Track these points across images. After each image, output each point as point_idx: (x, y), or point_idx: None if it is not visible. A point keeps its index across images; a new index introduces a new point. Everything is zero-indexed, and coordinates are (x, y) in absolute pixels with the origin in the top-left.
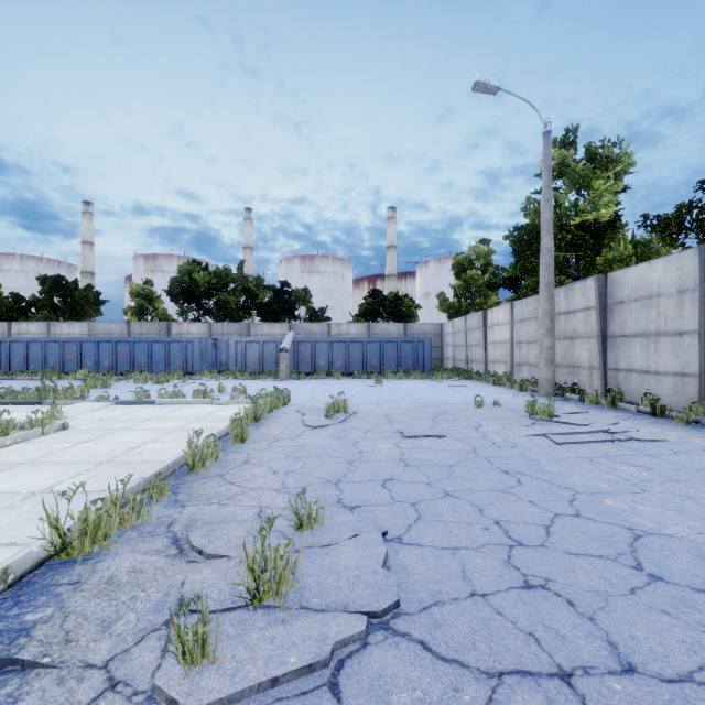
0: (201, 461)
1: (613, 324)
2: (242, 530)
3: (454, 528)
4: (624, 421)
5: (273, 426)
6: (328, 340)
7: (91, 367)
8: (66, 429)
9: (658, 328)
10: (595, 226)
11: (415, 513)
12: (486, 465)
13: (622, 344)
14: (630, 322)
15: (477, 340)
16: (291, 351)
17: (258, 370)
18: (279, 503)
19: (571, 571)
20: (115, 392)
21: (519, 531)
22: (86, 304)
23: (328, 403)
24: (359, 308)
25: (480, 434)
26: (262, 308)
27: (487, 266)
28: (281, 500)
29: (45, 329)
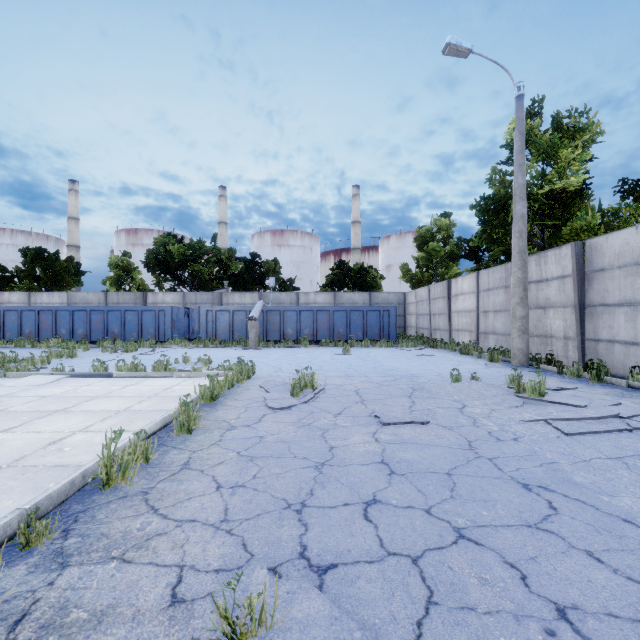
0: (120, 471)
1: (591, 292)
2: None
3: (496, 632)
4: (621, 399)
5: (231, 407)
6: (296, 309)
7: (66, 335)
8: None
9: None
10: (561, 196)
11: (423, 587)
12: (494, 472)
13: (603, 313)
14: (613, 290)
15: (441, 309)
16: (260, 320)
17: (228, 338)
18: (211, 560)
19: None
20: (78, 362)
21: None
22: (67, 275)
23: (294, 379)
24: (326, 279)
25: (469, 419)
26: (234, 279)
27: (448, 238)
28: (215, 551)
29: (26, 299)
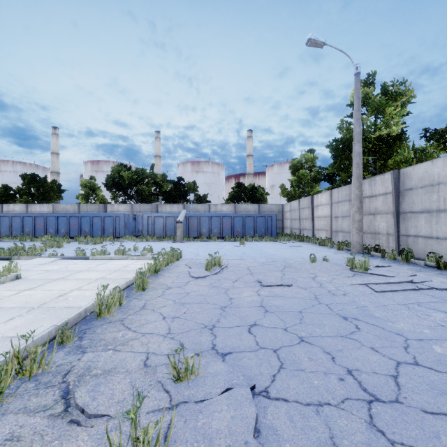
0: (106, 308)
1: (404, 204)
2: (126, 382)
3: (313, 378)
4: (418, 273)
5: (168, 277)
6: (209, 216)
7: (53, 233)
8: (19, 278)
9: (438, 207)
10: (387, 138)
11: (278, 361)
12: (327, 311)
13: (411, 218)
14: (417, 202)
15: (307, 215)
16: (184, 223)
17: (162, 235)
18: (163, 350)
19: (436, 437)
20: (64, 250)
21: (371, 383)
22: (52, 192)
23: (207, 259)
24: (229, 195)
25: (318, 283)
26: (166, 195)
27: (312, 167)
28: (165, 346)
29: (25, 208)
